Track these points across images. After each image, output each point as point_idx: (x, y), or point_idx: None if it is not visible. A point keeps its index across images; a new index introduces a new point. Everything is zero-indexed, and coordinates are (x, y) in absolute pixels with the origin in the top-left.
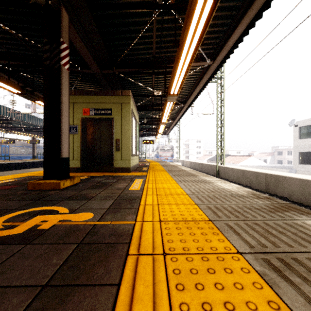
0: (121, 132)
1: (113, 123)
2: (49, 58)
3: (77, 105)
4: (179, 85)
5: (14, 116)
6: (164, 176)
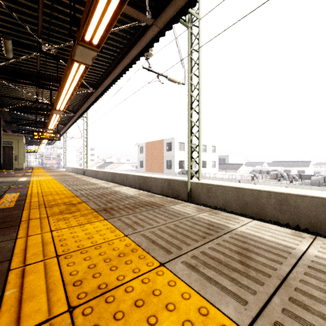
0: (18, 153)
1: (13, 148)
2: None
3: None
4: None
5: None
6: (41, 170)
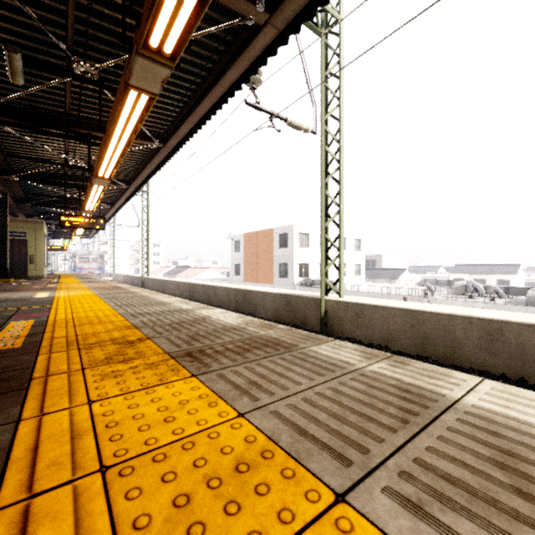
0: (35, 250)
1: (28, 243)
2: None
3: None
4: None
5: None
6: (73, 279)
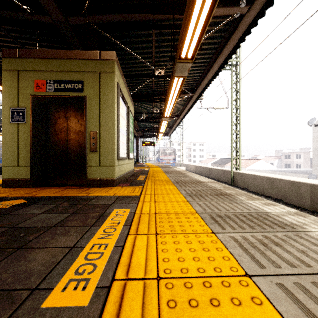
0: (100, 121)
1: (86, 105)
2: None
3: (24, 74)
4: (198, 33)
5: None
6: (173, 197)
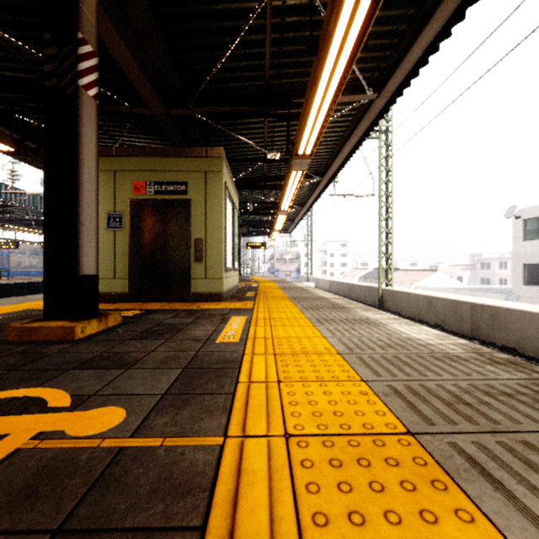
0: (206, 227)
1: (190, 209)
2: (56, 73)
3: (121, 175)
4: (314, 137)
5: (15, 199)
6: (288, 309)
